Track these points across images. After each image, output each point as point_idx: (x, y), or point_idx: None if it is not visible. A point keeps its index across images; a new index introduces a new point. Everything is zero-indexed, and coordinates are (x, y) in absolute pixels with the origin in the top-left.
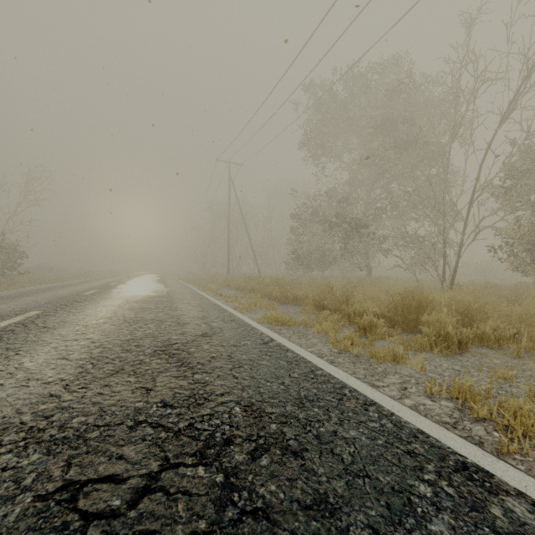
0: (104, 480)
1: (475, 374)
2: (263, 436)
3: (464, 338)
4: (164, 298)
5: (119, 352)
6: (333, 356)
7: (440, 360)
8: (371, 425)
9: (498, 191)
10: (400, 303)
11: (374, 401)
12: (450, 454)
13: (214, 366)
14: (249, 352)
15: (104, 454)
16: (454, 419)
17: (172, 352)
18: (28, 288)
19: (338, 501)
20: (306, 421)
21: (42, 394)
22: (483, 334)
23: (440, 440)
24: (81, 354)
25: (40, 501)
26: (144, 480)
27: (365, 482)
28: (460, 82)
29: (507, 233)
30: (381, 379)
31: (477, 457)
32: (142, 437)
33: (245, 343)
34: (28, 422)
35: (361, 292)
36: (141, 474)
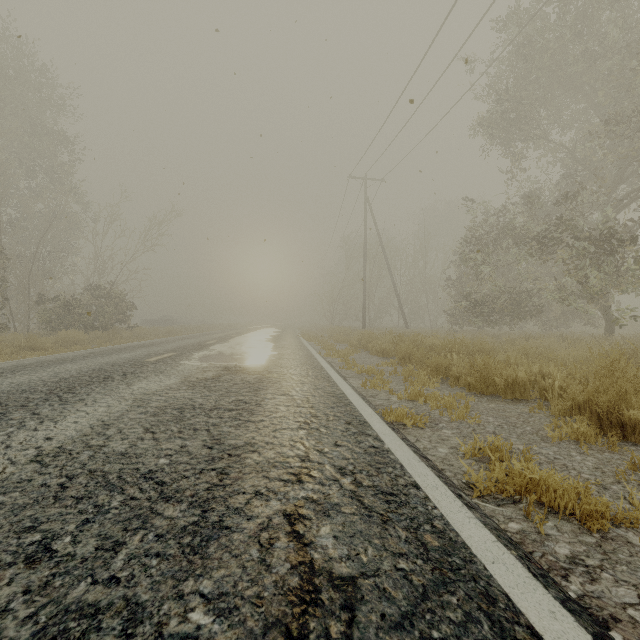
0: None
1: None
2: None
3: None
4: (253, 373)
5: None
6: None
7: None
8: None
9: None
10: None
11: None
12: None
13: None
14: None
15: None
16: None
17: None
18: (112, 346)
19: None
20: None
21: None
22: None
23: None
24: None
25: None
26: None
27: None
28: None
29: None
30: None
31: None
32: None
33: None
34: None
35: None
36: None
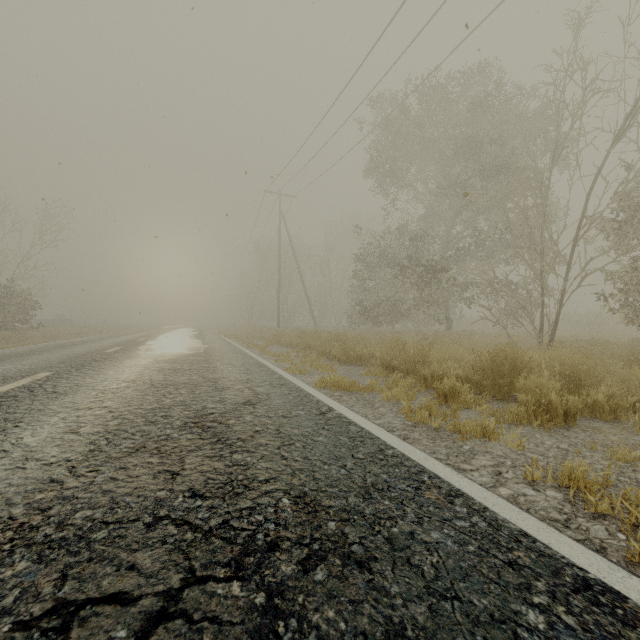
0: (108, 600)
1: (587, 455)
2: (319, 539)
3: (571, 408)
4: (200, 356)
5: (142, 424)
6: (407, 430)
7: (541, 436)
8: (459, 525)
9: (609, 226)
10: (489, 364)
11: (461, 491)
12: (565, 566)
13: (258, 443)
14: (302, 425)
15: (110, 562)
16: (565, 515)
17: (207, 424)
18: (40, 345)
19: (418, 636)
20: (374, 518)
21: (40, 480)
22: (595, 403)
23: (551, 547)
24: (94, 427)
25: (21, 631)
26: (160, 600)
27: (454, 607)
28: (561, 92)
29: (621, 278)
30: (468, 461)
31: (602, 571)
32: (162, 539)
33: (297, 414)
34: (18, 517)
35: (440, 351)
36: (157, 592)
